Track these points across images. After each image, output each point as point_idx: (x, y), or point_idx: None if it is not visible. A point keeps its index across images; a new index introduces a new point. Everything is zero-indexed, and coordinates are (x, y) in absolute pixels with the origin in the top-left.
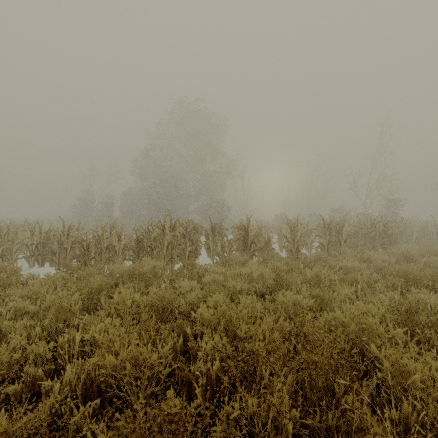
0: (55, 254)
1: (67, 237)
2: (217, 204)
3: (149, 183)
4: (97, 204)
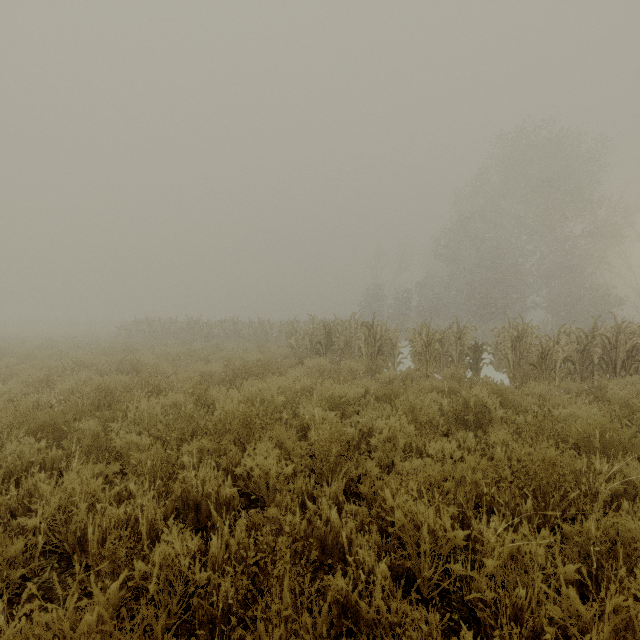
0: (453, 360)
1: (461, 341)
2: (597, 294)
3: (468, 266)
4: (385, 300)
